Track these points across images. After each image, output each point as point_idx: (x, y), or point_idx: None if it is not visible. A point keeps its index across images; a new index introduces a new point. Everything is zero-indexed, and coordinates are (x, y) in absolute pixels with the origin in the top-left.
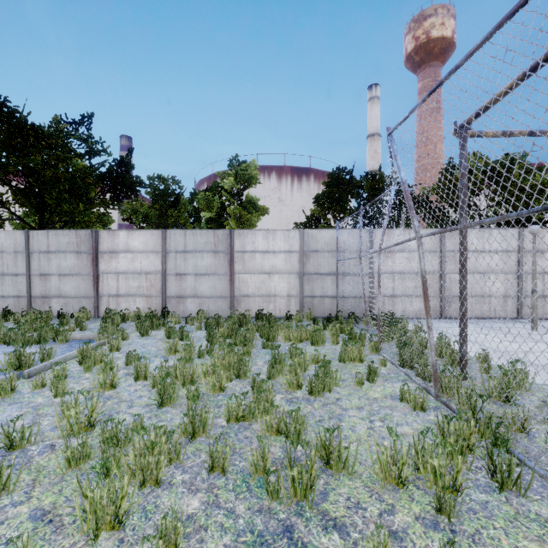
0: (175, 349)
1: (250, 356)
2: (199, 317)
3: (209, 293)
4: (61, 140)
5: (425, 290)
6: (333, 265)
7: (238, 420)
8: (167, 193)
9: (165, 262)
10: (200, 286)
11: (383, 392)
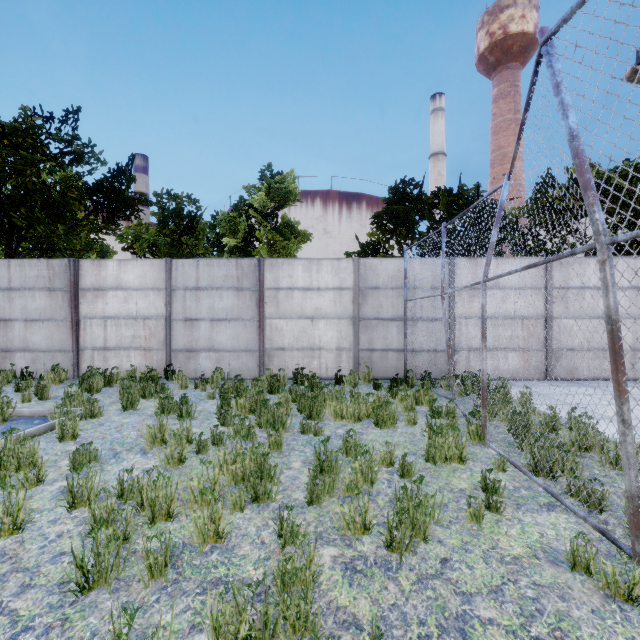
0: (161, 438)
1: (280, 450)
2: (215, 378)
3: (230, 345)
4: (30, 139)
5: (618, 348)
6: (399, 307)
7: None
8: (179, 214)
9: (170, 303)
10: (218, 335)
11: (524, 540)
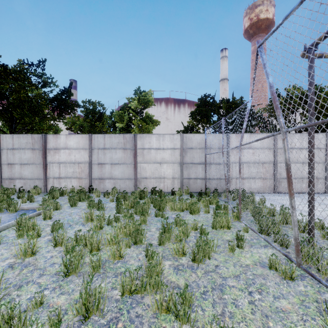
0: (91, 218)
1: (146, 223)
2: (113, 192)
3: (120, 176)
4: (22, 75)
5: (290, 176)
6: (203, 158)
7: (131, 293)
8: (94, 112)
9: (91, 155)
10: (114, 171)
11: (252, 258)
